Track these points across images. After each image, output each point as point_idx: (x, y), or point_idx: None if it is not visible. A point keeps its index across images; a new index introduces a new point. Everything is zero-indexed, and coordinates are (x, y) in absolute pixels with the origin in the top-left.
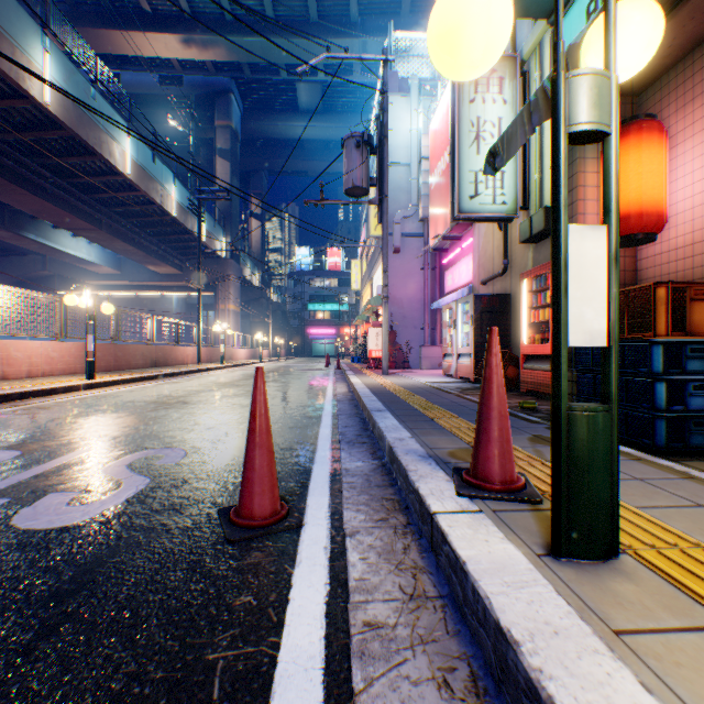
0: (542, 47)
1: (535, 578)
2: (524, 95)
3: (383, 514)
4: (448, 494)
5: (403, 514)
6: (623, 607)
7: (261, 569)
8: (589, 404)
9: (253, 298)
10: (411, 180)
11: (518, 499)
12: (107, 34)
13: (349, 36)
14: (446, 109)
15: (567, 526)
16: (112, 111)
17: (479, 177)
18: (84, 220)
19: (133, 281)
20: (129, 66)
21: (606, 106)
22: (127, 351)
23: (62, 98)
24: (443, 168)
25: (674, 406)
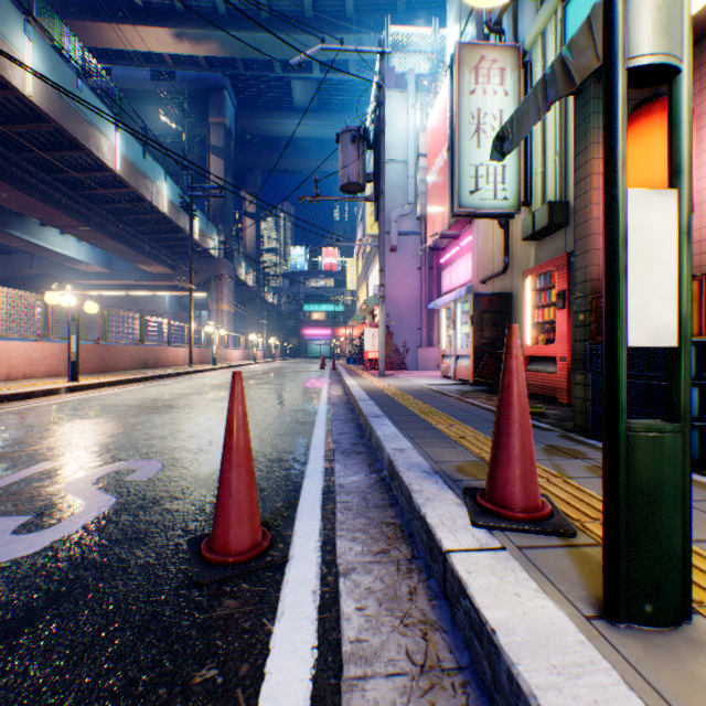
0: (545, 37)
1: (591, 658)
2: (525, 87)
3: (383, 544)
4: (461, 524)
5: (406, 544)
6: None
7: (232, 625)
8: (652, 421)
9: (247, 298)
10: (408, 178)
11: (547, 531)
12: (96, 27)
13: (344, 33)
14: (443, 104)
15: (626, 581)
16: (100, 104)
17: (479, 172)
18: (71, 217)
19: (124, 280)
20: (119, 61)
21: (677, 33)
22: (114, 352)
23: (46, 89)
24: (441, 165)
25: None
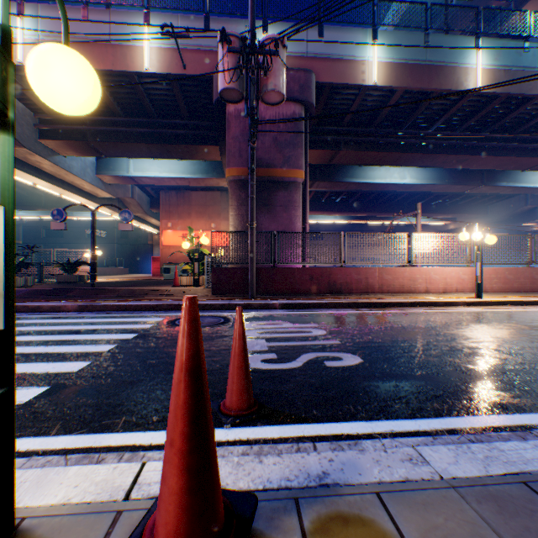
0: None
1: None
2: None
3: None
4: None
5: None
6: None
7: None
8: None
9: None
10: None
11: None
12: None
13: None
14: None
15: None
16: None
17: None
18: (533, 158)
19: None
20: None
21: None
22: None
23: (491, 75)
24: None
25: None
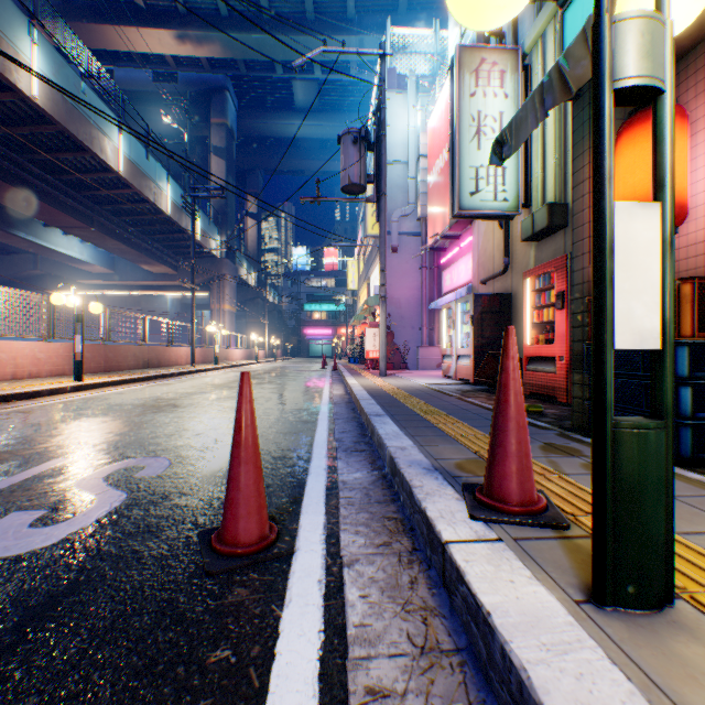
0: (545, 40)
1: (579, 637)
2: (525, 89)
3: (385, 537)
4: (460, 517)
5: (407, 537)
6: (698, 684)
7: (243, 611)
8: (638, 419)
9: (249, 298)
10: (409, 179)
11: (541, 524)
12: (99, 29)
13: (346, 34)
14: (444, 106)
15: (612, 568)
16: (104, 106)
17: (479, 173)
18: (75, 218)
19: (127, 280)
20: (122, 62)
21: (660, 57)
22: (118, 352)
23: (50, 92)
24: (442, 166)
25: (701, 413)
